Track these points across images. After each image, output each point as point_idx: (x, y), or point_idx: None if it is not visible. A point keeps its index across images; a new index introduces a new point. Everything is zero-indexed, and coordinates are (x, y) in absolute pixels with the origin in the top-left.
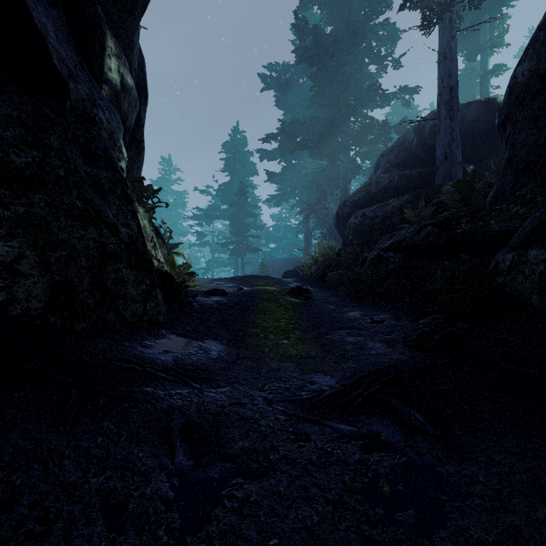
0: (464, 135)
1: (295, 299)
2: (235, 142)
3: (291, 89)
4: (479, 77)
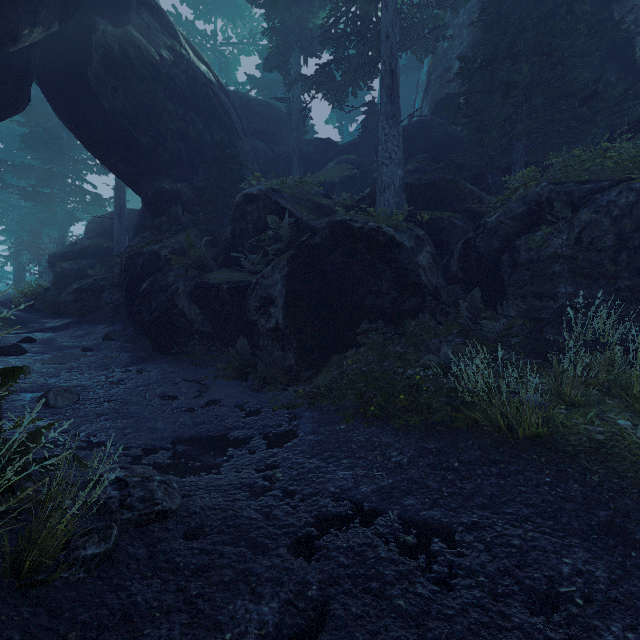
0: None
1: (5, 316)
2: None
3: None
4: None
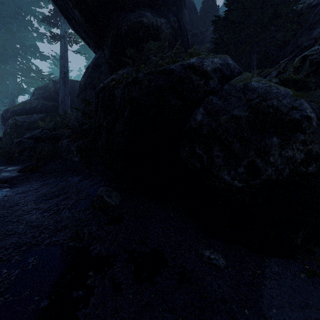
0: (74, 94)
1: None
2: None
3: None
4: None
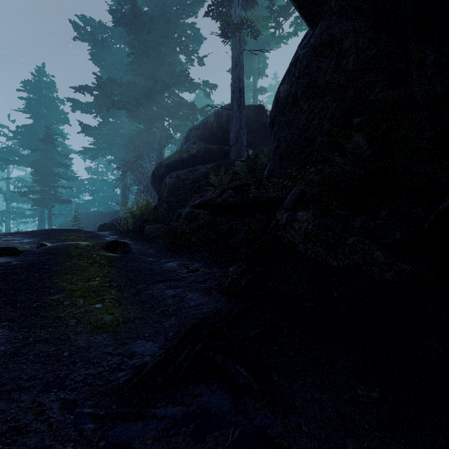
0: (247, 127)
1: (112, 254)
2: (40, 84)
3: (108, 49)
4: (252, 91)
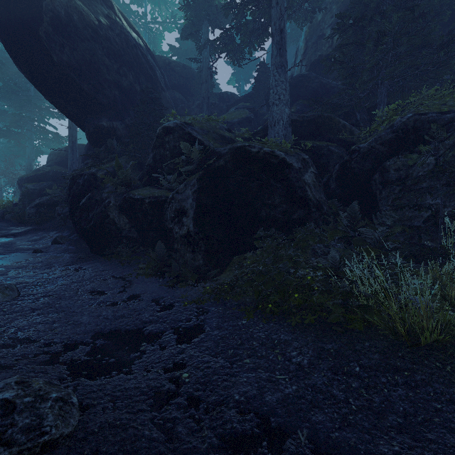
0: None
1: None
2: None
3: None
4: None
